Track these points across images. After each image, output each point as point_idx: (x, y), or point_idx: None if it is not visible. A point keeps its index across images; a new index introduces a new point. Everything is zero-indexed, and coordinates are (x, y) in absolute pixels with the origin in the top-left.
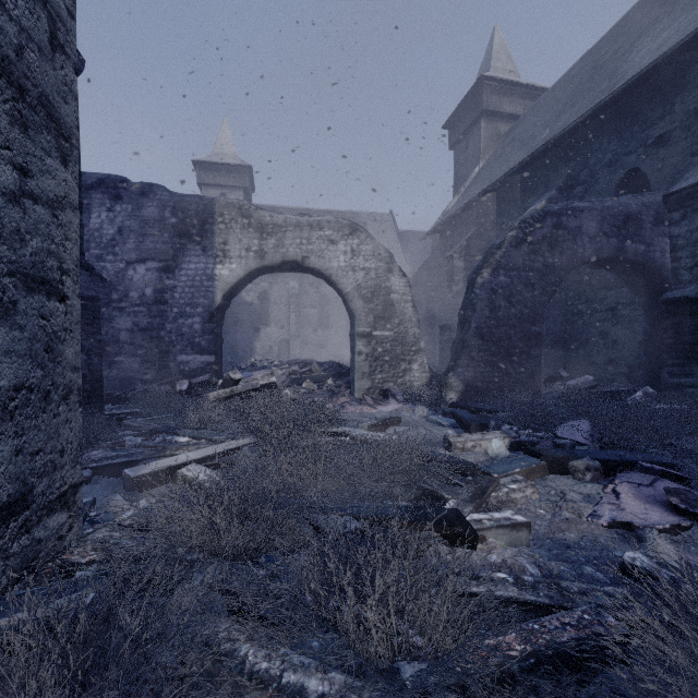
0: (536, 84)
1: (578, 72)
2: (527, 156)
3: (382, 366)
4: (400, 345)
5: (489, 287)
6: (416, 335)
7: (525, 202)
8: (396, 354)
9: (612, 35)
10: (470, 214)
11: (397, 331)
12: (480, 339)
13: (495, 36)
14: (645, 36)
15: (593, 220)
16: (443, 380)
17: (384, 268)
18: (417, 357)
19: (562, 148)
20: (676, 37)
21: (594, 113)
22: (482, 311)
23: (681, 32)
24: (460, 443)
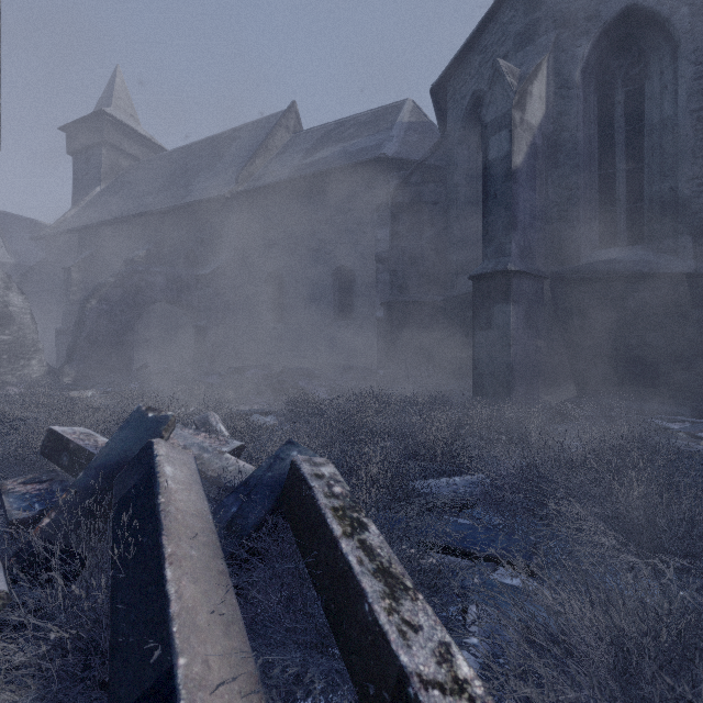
0: (153, 139)
1: (177, 160)
2: (135, 214)
3: (0, 363)
4: (20, 346)
5: (96, 311)
6: (35, 339)
7: (135, 243)
8: (15, 354)
9: (196, 149)
10: (90, 234)
11: (16, 335)
12: (89, 343)
13: (118, 76)
14: (204, 173)
15: (163, 280)
16: (60, 370)
17: (2, 286)
18: (36, 355)
19: (158, 219)
20: (209, 192)
21: (174, 209)
22: (91, 326)
23: (211, 189)
24: (71, 395)
